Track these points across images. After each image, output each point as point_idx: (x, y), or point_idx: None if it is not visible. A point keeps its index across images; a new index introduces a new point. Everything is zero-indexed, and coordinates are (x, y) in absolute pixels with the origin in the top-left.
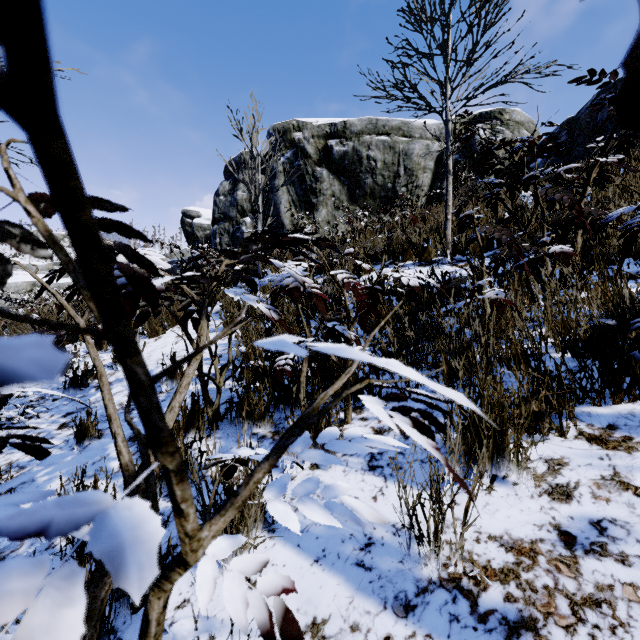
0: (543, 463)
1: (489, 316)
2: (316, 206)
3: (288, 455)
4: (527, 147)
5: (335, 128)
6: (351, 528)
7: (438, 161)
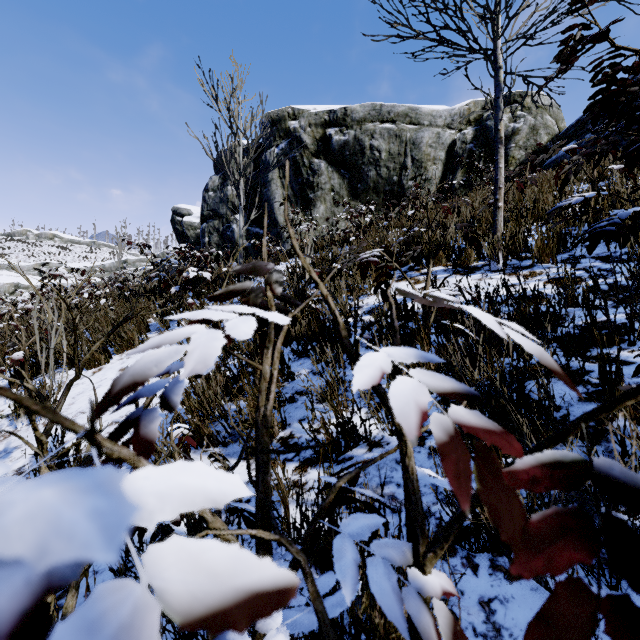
0: None
1: None
2: (313, 202)
3: None
4: None
5: (334, 115)
6: None
7: (450, 151)
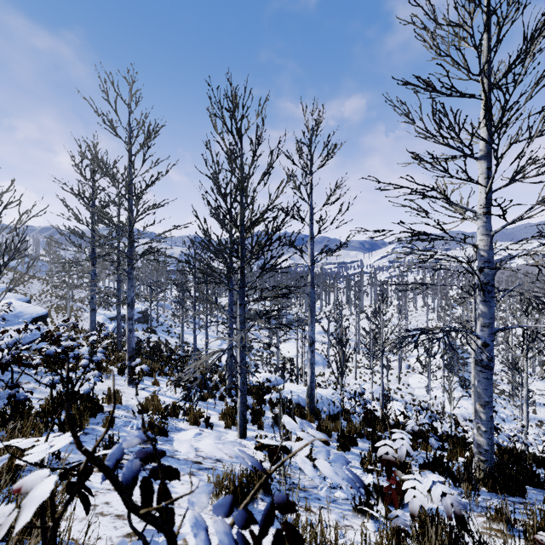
0: None
1: None
2: None
3: None
4: None
5: None
6: None
7: None
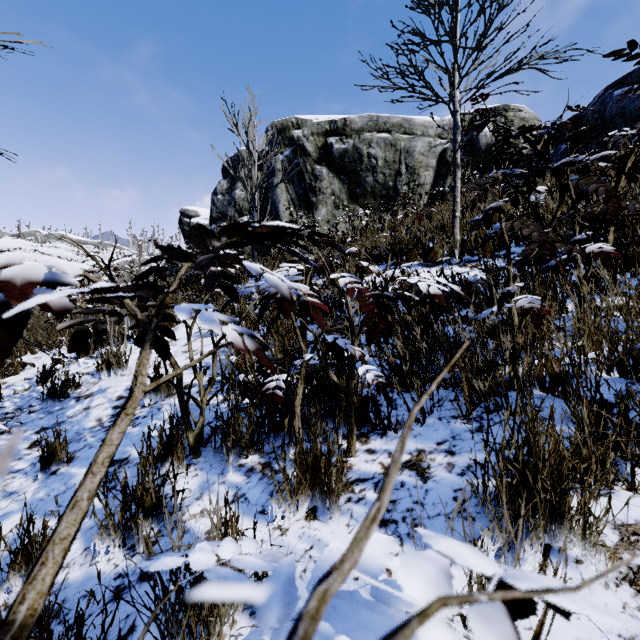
0: (612, 530)
1: (517, 327)
2: (315, 205)
3: (279, 497)
4: (549, 135)
5: (335, 125)
6: None
7: (440, 159)
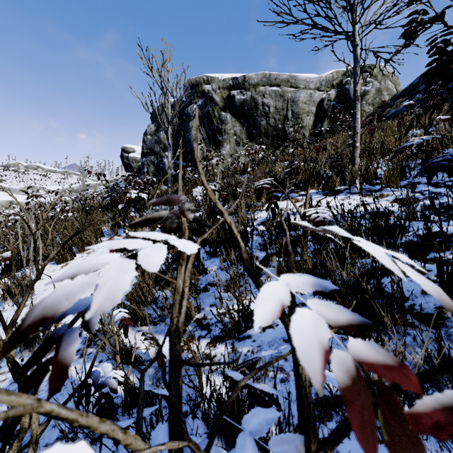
0: None
1: None
2: (221, 143)
3: None
4: None
5: (236, 81)
6: None
7: (319, 107)
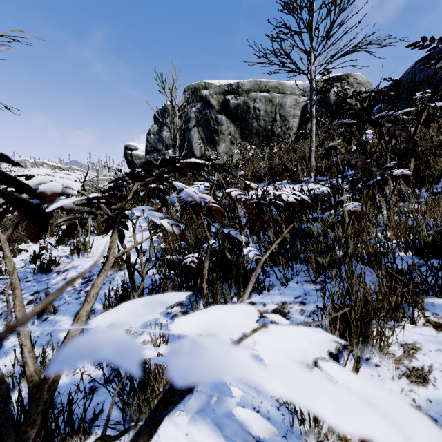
0: (399, 347)
1: (348, 223)
2: (218, 142)
3: None
4: (372, 97)
5: (231, 87)
6: (242, 401)
7: (303, 110)
